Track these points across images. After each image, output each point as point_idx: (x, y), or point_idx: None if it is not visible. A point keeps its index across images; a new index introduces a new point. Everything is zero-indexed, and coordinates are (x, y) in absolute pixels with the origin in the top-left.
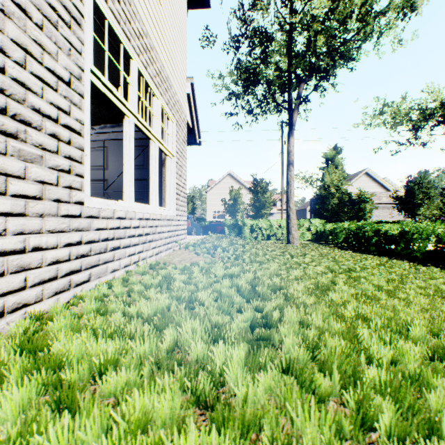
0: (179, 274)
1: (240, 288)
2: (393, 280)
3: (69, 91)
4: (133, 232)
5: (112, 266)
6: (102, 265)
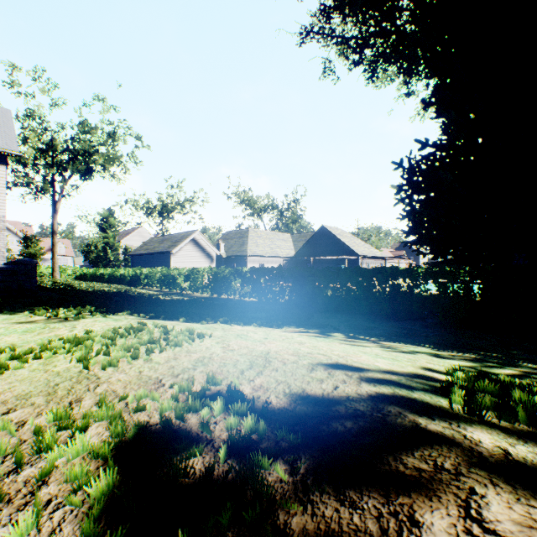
0: None
1: None
2: None
3: None
4: None
5: None
6: None
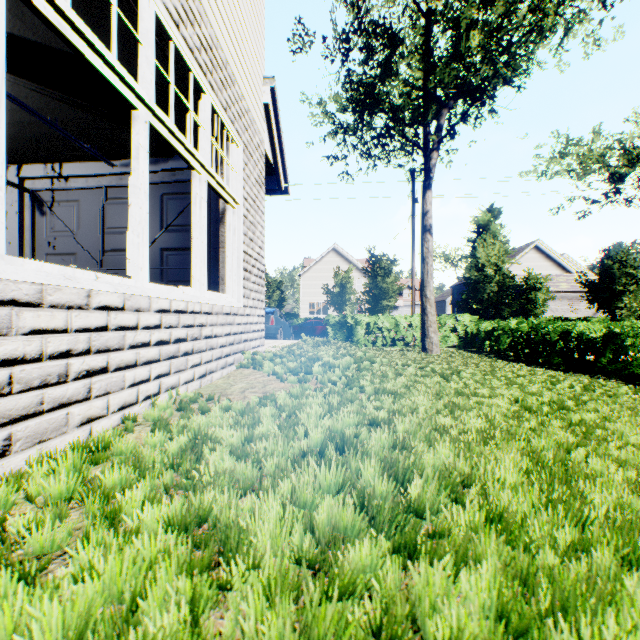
0: (228, 429)
1: (367, 485)
2: None
3: None
4: (145, 337)
5: (85, 411)
6: (51, 413)
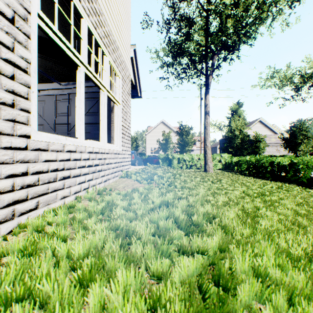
0: (120, 201)
1: (177, 217)
2: (301, 203)
3: (12, 28)
4: (83, 163)
5: (62, 193)
6: (51, 193)
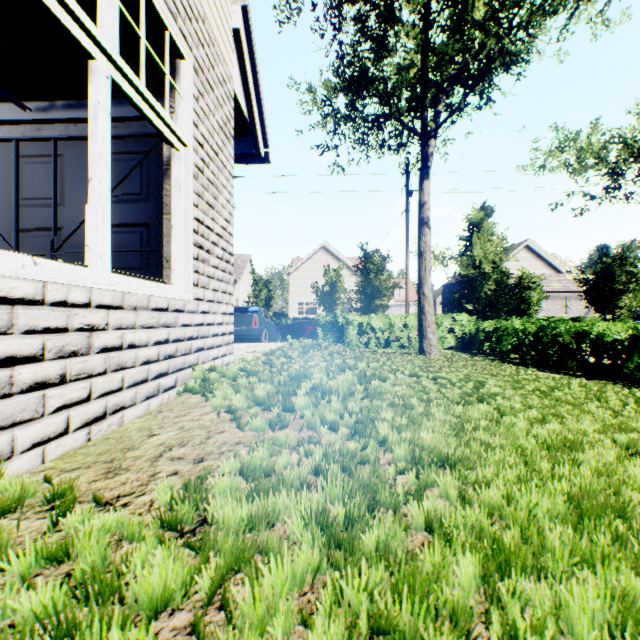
0: None
1: None
2: None
3: None
4: None
5: None
6: None
